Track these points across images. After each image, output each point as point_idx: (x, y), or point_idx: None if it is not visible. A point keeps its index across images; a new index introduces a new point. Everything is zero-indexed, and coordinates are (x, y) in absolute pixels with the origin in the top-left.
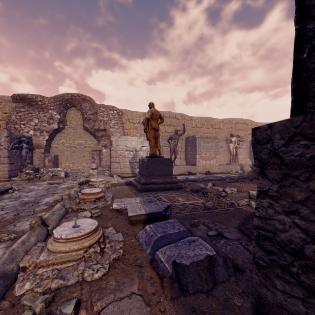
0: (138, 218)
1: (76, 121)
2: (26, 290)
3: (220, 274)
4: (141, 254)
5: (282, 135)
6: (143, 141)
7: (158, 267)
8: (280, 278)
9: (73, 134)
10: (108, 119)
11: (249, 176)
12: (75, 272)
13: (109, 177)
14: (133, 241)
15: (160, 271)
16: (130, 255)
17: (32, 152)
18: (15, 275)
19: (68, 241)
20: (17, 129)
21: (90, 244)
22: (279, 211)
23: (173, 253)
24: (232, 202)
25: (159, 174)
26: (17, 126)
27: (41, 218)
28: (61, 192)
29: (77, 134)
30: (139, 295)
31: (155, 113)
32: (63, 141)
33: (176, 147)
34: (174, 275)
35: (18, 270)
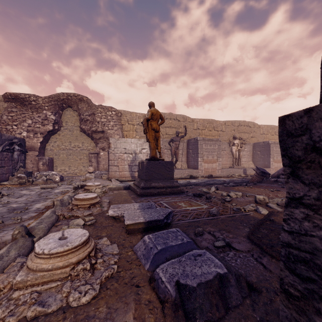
0: (136, 226)
1: (72, 123)
2: None
3: (233, 297)
4: (139, 270)
5: None
6: (143, 143)
7: (158, 288)
8: None
9: (69, 136)
10: (106, 121)
11: (253, 180)
12: (58, 295)
13: (106, 181)
14: (129, 254)
15: (160, 294)
16: (126, 272)
17: (25, 155)
18: None
19: (52, 257)
20: (9, 130)
21: (78, 260)
22: (321, 225)
23: (177, 270)
24: (238, 208)
25: (159, 178)
26: (9, 127)
27: (25, 228)
28: (54, 197)
29: (73, 136)
30: None
31: (155, 113)
32: (58, 143)
33: (177, 150)
34: (178, 300)
35: None
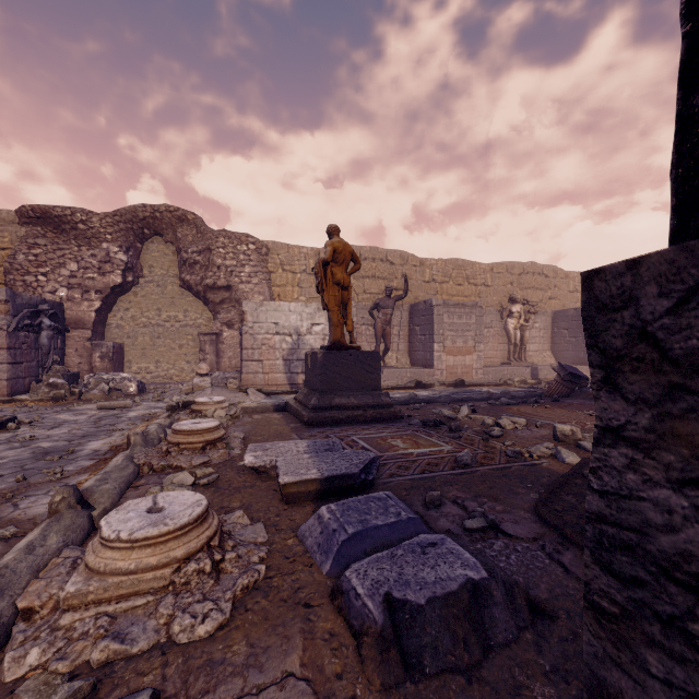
0: (303, 488)
1: (163, 268)
2: (30, 668)
3: (499, 626)
4: (309, 575)
5: (664, 286)
6: (316, 313)
7: (349, 608)
8: (658, 647)
9: (156, 297)
10: (236, 264)
11: (552, 391)
12: (151, 621)
13: (237, 393)
14: (290, 543)
15: (354, 620)
16: (284, 578)
17: (64, 338)
18: (6, 629)
19: (136, 547)
20: (31, 286)
21: (188, 553)
22: (655, 478)
23: (387, 574)
24: (516, 450)
25: (350, 388)
26: (30, 279)
27: (75, 490)
28: (127, 428)
29: (166, 296)
30: (303, 680)
31: (341, 250)
32: (134, 313)
33: (388, 326)
34: (389, 629)
35: (14, 618)
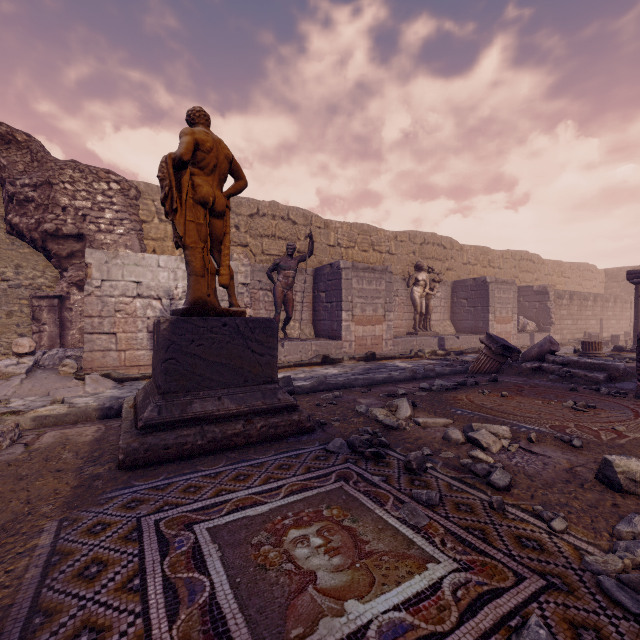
0: None
1: None
2: None
3: None
4: None
5: None
6: None
7: None
8: None
9: None
10: (91, 207)
11: (481, 366)
12: None
13: (68, 382)
14: None
15: None
16: None
17: None
18: None
19: None
20: None
21: None
22: None
23: None
24: (627, 577)
25: (224, 381)
26: None
27: None
28: None
29: None
30: None
31: (210, 147)
32: None
33: (290, 291)
34: None
35: None
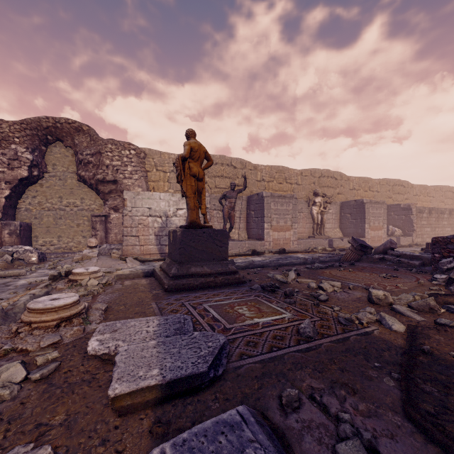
0: (139, 399)
1: (64, 166)
2: None
3: None
4: None
5: None
6: (180, 200)
7: None
8: None
9: (58, 188)
10: (121, 164)
11: (348, 257)
12: None
13: (118, 261)
14: None
15: None
16: None
17: None
18: None
19: None
20: None
21: None
22: None
23: None
24: (347, 317)
25: (204, 259)
26: None
27: None
28: (6, 298)
29: (66, 187)
30: None
31: (197, 149)
32: (40, 199)
33: (233, 211)
34: None
35: None
